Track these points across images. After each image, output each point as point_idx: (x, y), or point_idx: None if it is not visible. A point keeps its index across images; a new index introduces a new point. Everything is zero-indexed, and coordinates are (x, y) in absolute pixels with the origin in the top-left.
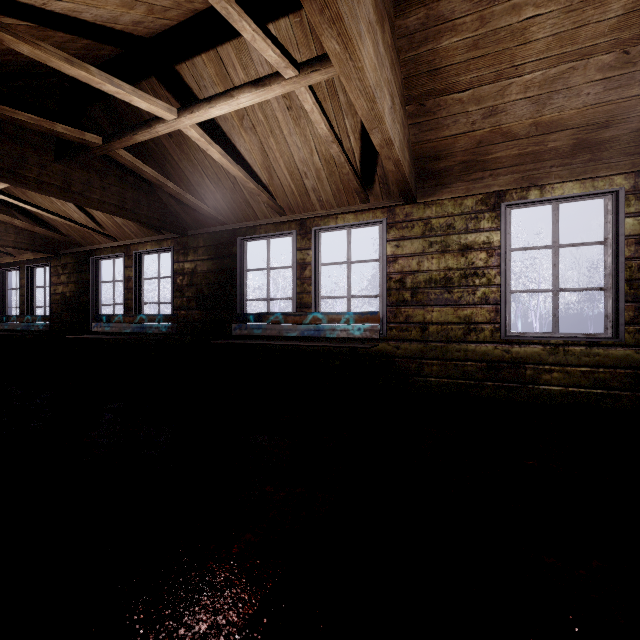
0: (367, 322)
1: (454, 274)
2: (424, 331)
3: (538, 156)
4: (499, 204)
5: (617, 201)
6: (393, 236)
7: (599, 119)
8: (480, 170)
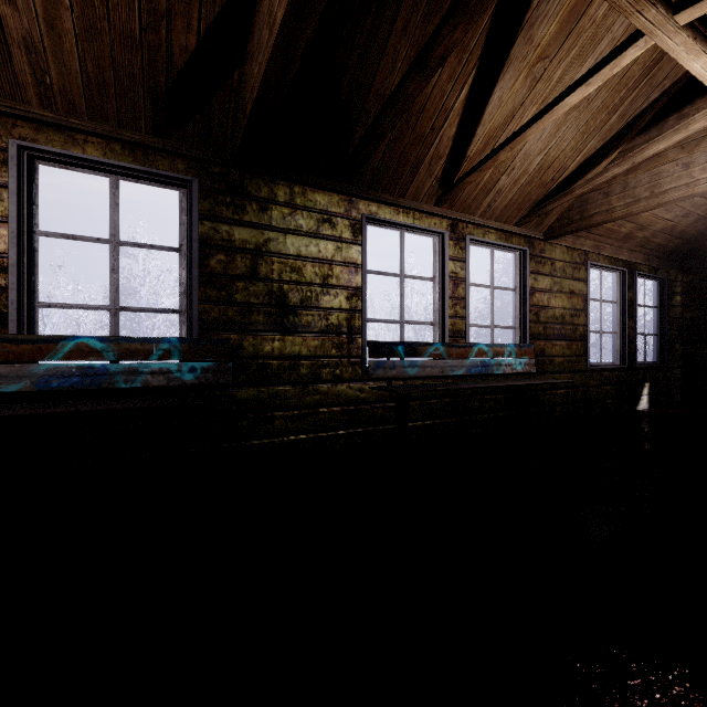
0: (525, 355)
1: (566, 313)
2: (551, 364)
3: (611, 234)
4: (586, 261)
5: (623, 277)
6: (532, 268)
7: (646, 224)
8: (586, 230)
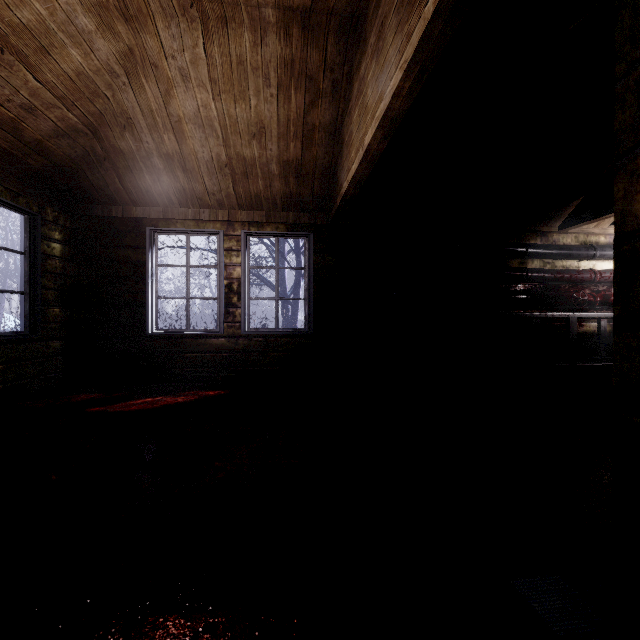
0: None
1: None
2: None
3: None
4: None
5: None
6: None
7: None
8: None
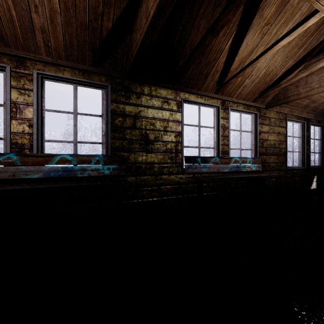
0: (257, 162)
1: (276, 143)
2: (268, 166)
3: (298, 105)
4: (285, 118)
5: (304, 125)
6: (260, 122)
7: (315, 100)
8: (286, 103)
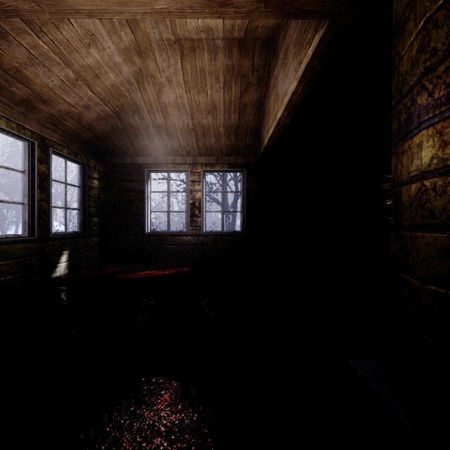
0: None
1: None
2: None
3: None
4: None
5: (33, 148)
6: None
7: (45, 97)
8: None
